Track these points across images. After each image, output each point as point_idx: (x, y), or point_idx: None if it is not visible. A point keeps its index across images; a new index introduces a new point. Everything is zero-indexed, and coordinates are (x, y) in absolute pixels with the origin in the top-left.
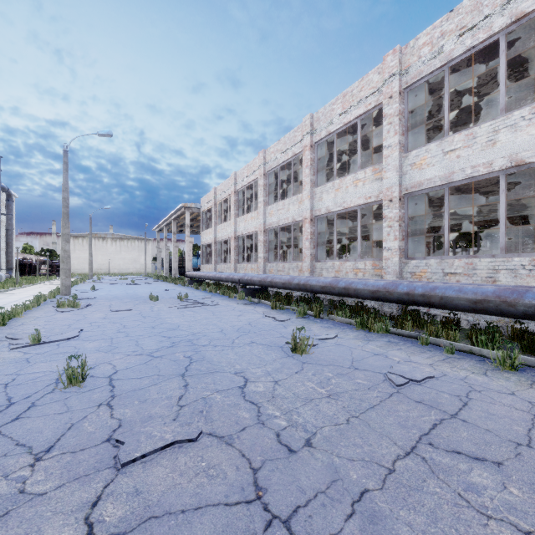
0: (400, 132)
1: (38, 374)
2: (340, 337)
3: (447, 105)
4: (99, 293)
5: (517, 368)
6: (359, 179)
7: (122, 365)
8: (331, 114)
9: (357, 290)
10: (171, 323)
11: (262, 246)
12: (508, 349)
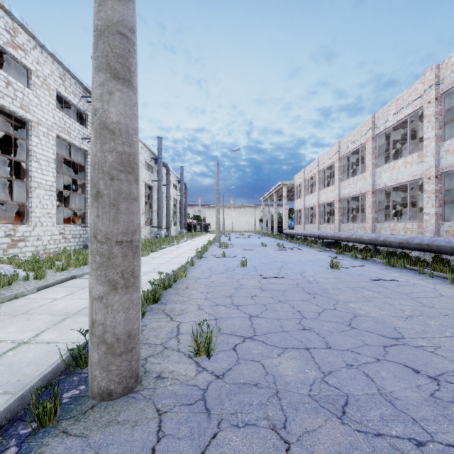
0: (437, 127)
1: (231, 264)
2: (367, 267)
3: None
4: (233, 242)
5: None
6: (408, 162)
7: (256, 265)
8: (387, 114)
9: (390, 242)
10: (274, 256)
11: (337, 211)
12: None
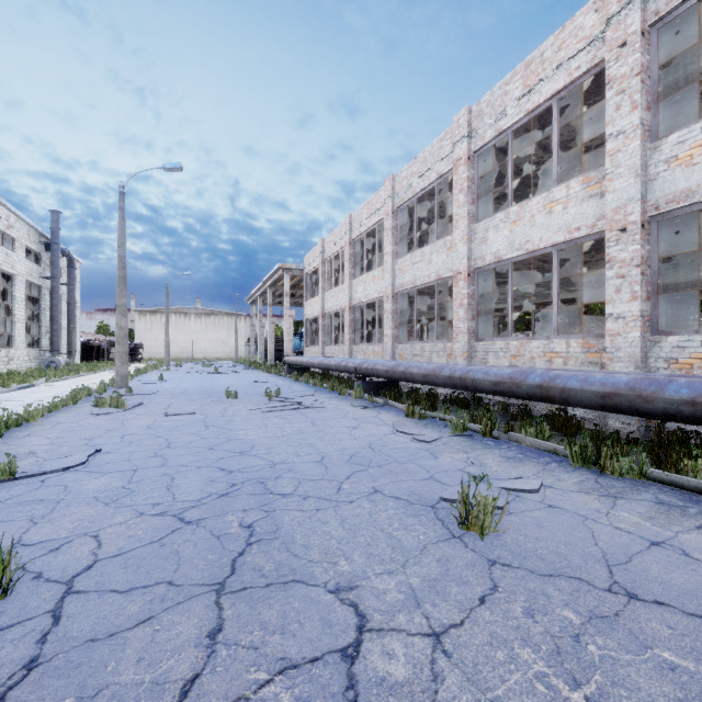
0: (644, 104)
1: None
2: (547, 485)
3: None
4: (165, 386)
5: None
6: (557, 200)
7: (114, 544)
8: (503, 101)
9: (567, 391)
10: (243, 441)
11: (389, 318)
12: None
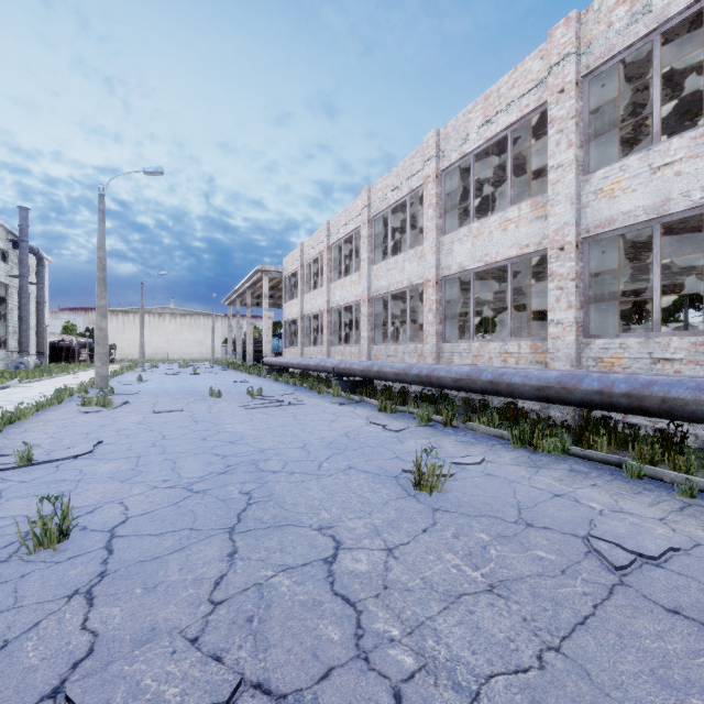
0: (577, 143)
1: (2, 522)
2: (489, 460)
3: (658, 94)
4: (145, 386)
5: None
6: (510, 219)
7: (138, 507)
8: (466, 128)
9: (512, 385)
10: (232, 433)
11: (365, 321)
12: None
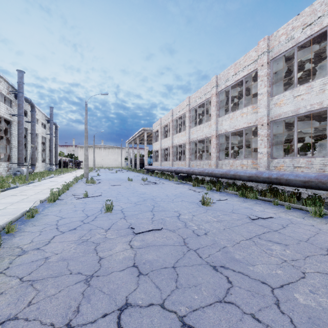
0: (268, 85)
1: (92, 208)
2: (229, 200)
3: (296, 69)
4: (101, 177)
5: (323, 216)
6: (244, 112)
7: (124, 206)
8: (227, 75)
9: (240, 176)
10: (141, 191)
11: (187, 151)
12: (326, 209)
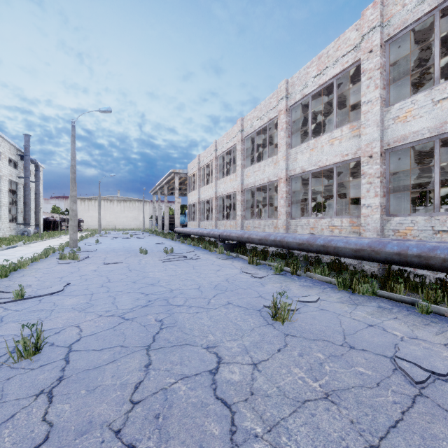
0: (381, 86)
1: (0, 339)
2: (322, 299)
3: (438, 51)
4: (100, 246)
5: None
6: (335, 137)
7: (89, 330)
8: (306, 78)
9: (337, 248)
10: (153, 278)
11: (239, 205)
12: None
